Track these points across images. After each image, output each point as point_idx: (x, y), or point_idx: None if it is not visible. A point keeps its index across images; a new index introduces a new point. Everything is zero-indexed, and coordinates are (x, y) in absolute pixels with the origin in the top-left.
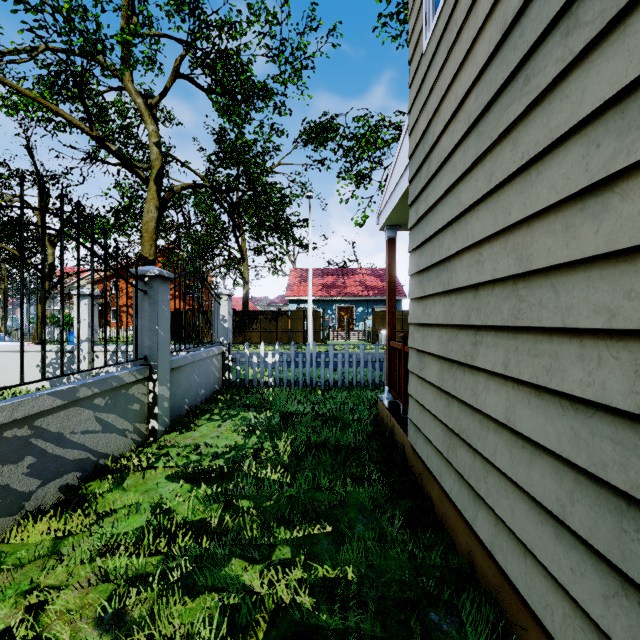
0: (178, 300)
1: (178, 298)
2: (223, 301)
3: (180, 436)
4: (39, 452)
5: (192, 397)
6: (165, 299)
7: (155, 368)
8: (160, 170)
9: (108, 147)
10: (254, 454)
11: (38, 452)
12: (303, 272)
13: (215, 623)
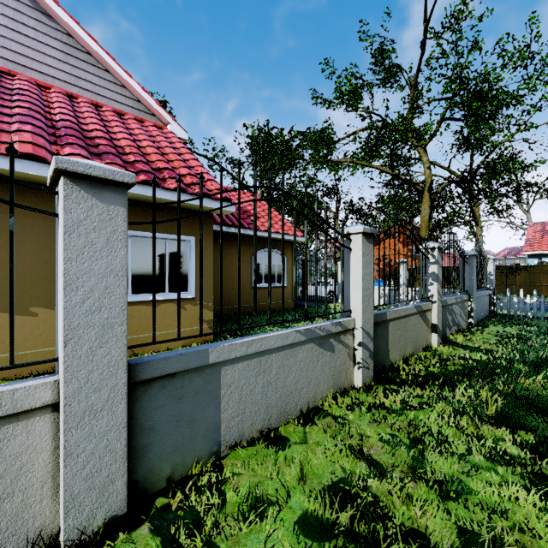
0: (409, 259)
1: (409, 257)
2: (489, 263)
3: (484, 328)
4: (452, 315)
5: (478, 315)
6: (474, 265)
7: (471, 296)
8: (430, 183)
9: (400, 178)
10: (537, 335)
11: (452, 315)
12: (545, 225)
13: (545, 352)
